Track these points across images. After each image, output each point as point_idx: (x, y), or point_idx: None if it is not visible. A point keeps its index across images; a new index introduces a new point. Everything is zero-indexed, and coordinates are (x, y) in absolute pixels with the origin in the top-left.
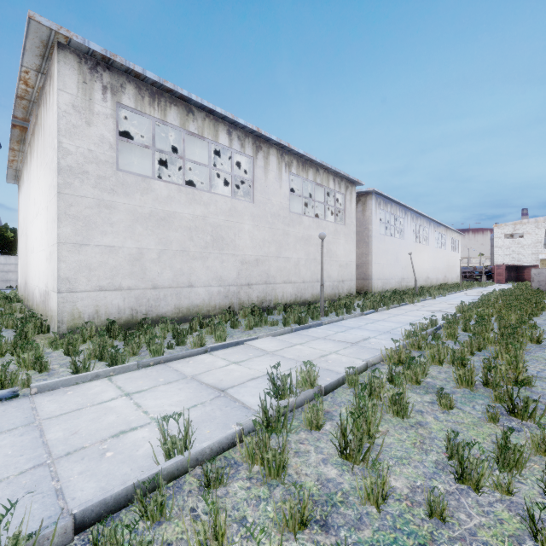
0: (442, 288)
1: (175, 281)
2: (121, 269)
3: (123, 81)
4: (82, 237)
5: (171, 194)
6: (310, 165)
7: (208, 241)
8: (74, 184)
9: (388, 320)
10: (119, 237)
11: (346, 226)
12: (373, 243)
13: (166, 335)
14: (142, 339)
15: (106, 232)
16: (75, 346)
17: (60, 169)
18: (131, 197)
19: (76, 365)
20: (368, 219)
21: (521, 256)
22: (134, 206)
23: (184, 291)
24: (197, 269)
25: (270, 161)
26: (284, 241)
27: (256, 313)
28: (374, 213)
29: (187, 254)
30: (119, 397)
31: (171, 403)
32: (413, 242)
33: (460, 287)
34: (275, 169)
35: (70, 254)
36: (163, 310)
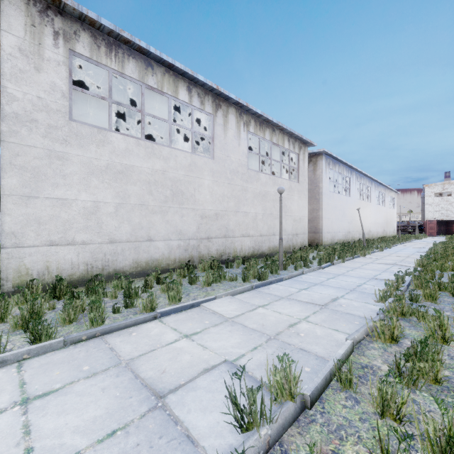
0: (385, 241)
1: (133, 235)
2: (75, 222)
3: (77, 28)
4: (30, 189)
5: (129, 147)
6: (267, 125)
7: (168, 195)
8: (21, 133)
9: (348, 274)
10: (73, 190)
11: (300, 183)
12: (323, 200)
13: (117, 294)
14: (85, 302)
15: (57, 184)
16: (7, 311)
17: (5, 115)
18: (86, 149)
19: None
20: (318, 178)
21: (449, 212)
22: (89, 157)
23: (143, 245)
24: (156, 223)
25: (229, 119)
26: (242, 196)
27: (215, 267)
28: (324, 172)
29: (146, 208)
30: (10, 407)
31: (79, 424)
32: (357, 199)
33: (400, 239)
34: (233, 127)
35: (16, 207)
36: (120, 265)
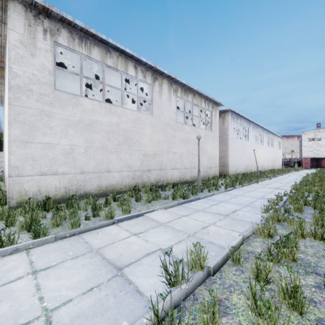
0: (273, 172)
1: (97, 168)
2: (57, 159)
3: (59, 27)
4: (27, 137)
5: (94, 107)
6: (190, 91)
7: (121, 140)
8: (21, 98)
9: (245, 195)
10: (56, 137)
11: (213, 132)
12: (229, 143)
13: (87, 208)
14: (66, 213)
15: (46, 133)
16: (14, 218)
17: (11, 87)
18: (65, 109)
19: (1, 239)
20: (226, 128)
21: (319, 152)
22: (67, 115)
23: (104, 175)
24: (113, 159)
25: (163, 88)
26: (172, 141)
27: (153, 190)
28: (230, 124)
29: (106, 149)
30: (26, 275)
31: (70, 284)
32: (254, 143)
33: (283, 171)
34: (166, 93)
35: (18, 149)
36: (88, 189)
